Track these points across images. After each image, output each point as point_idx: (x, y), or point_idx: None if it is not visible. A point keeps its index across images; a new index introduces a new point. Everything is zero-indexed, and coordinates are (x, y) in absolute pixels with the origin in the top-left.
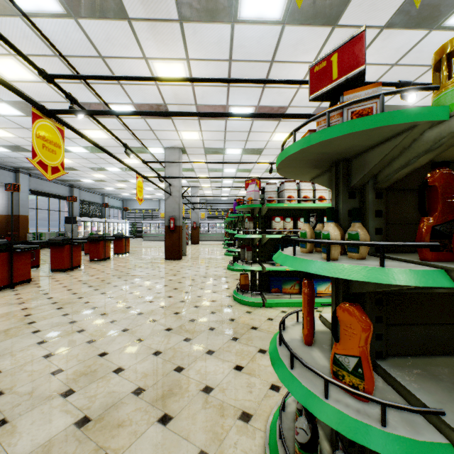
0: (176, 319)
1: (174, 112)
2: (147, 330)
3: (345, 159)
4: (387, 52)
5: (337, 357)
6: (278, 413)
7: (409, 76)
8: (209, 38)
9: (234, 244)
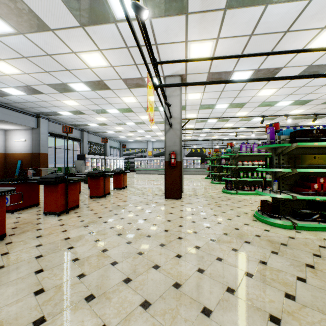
0: None
1: None
2: None
3: None
4: None
5: None
6: None
7: None
8: None
9: (264, 185)
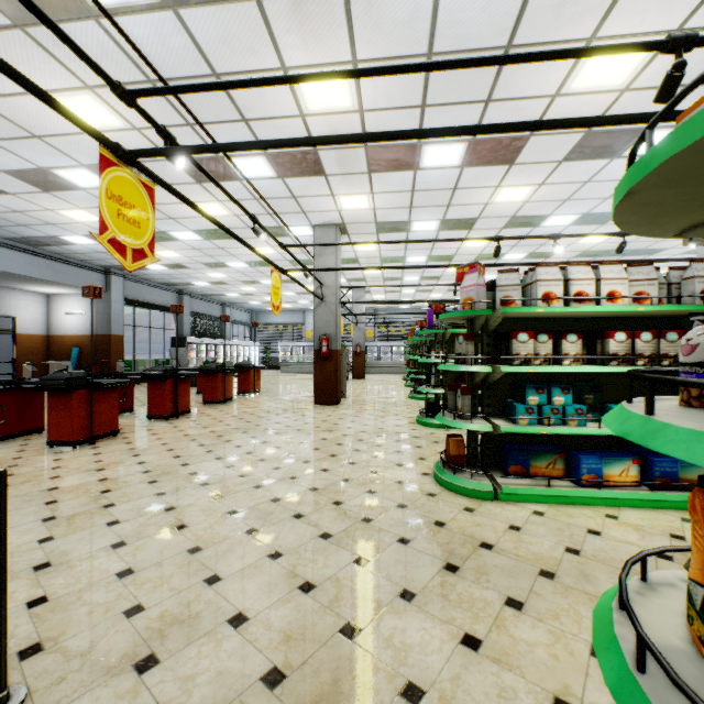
0: (338, 515)
1: (338, 136)
2: (289, 535)
3: None
4: None
5: None
6: None
7: None
8: (394, 15)
9: (428, 380)
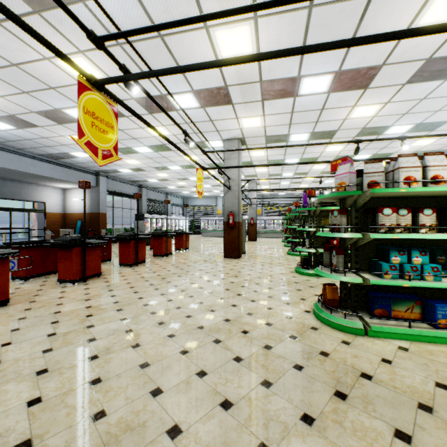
0: (246, 342)
1: (249, 55)
2: (211, 357)
3: None
4: None
5: None
6: None
7: None
8: None
9: (303, 243)
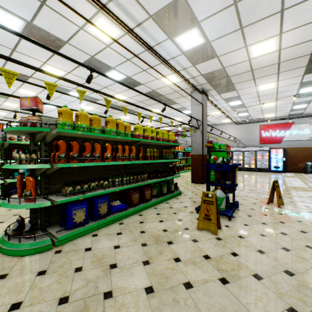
0: None
1: None
2: None
3: (33, 133)
4: (84, 75)
5: (25, 193)
6: (6, 232)
7: (97, 88)
8: None
9: None
